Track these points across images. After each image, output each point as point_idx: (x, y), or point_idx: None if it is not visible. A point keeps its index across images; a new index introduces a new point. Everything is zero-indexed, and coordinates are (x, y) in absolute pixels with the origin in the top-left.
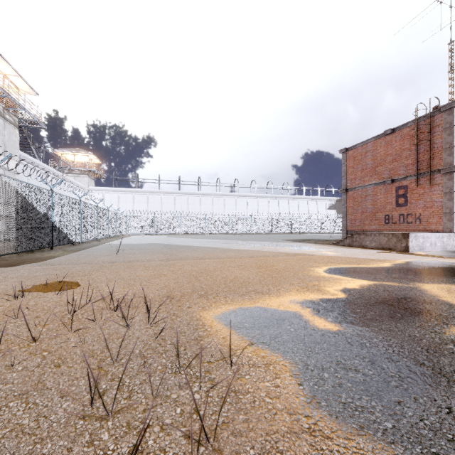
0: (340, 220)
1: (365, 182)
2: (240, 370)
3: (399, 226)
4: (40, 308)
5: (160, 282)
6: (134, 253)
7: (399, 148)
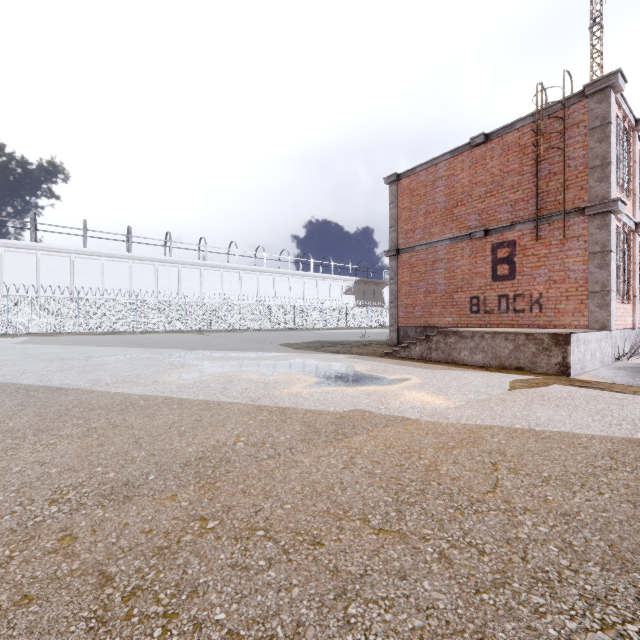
0: (361, 310)
1: (433, 236)
2: None
3: (498, 317)
4: None
5: None
6: None
7: (498, 170)
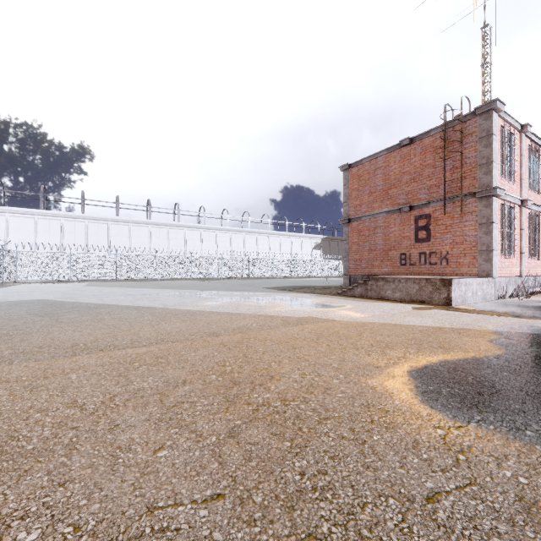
0: (327, 262)
1: (374, 209)
2: None
3: (419, 268)
4: None
5: None
6: None
7: (419, 164)
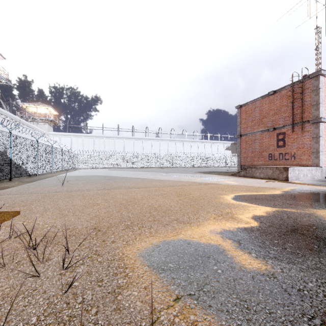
0: (234, 158)
1: (254, 129)
2: None
3: (279, 162)
4: None
5: (91, 212)
6: (78, 183)
7: (279, 104)
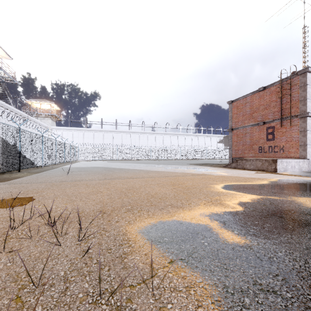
0: (226, 150)
1: (245, 124)
2: (162, 297)
3: (268, 154)
4: None
5: (96, 198)
6: (81, 174)
7: (268, 100)
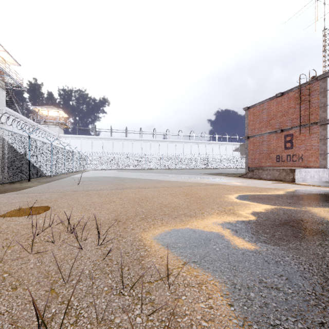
0: (242, 159)
1: (262, 131)
2: (177, 290)
3: (286, 163)
4: (10, 230)
5: (110, 207)
6: (92, 184)
7: (286, 106)
